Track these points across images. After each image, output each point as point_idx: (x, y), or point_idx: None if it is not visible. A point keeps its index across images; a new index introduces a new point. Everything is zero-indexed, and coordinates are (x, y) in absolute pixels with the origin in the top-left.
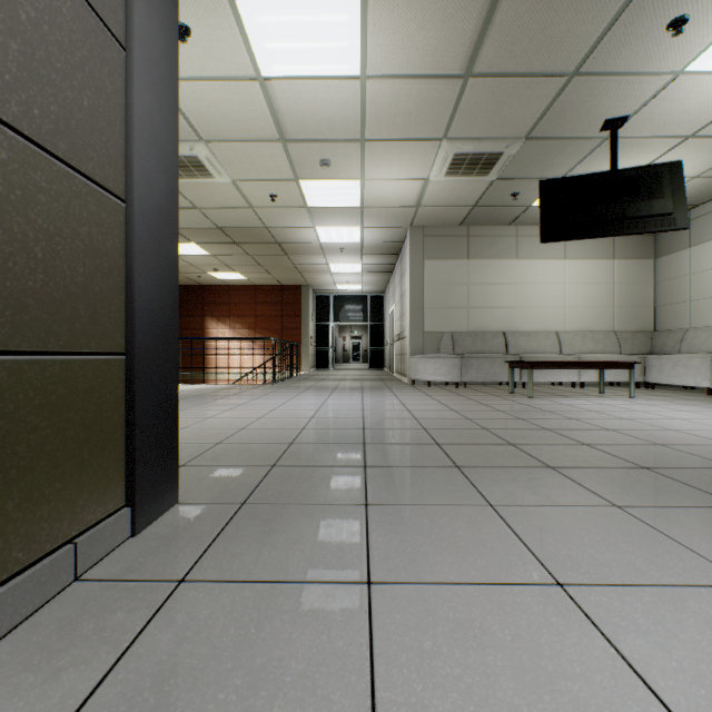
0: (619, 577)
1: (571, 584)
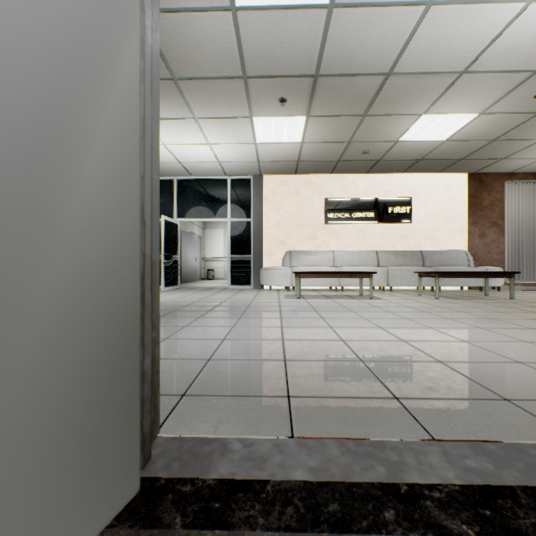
0: (170, 334)
1: (167, 338)
